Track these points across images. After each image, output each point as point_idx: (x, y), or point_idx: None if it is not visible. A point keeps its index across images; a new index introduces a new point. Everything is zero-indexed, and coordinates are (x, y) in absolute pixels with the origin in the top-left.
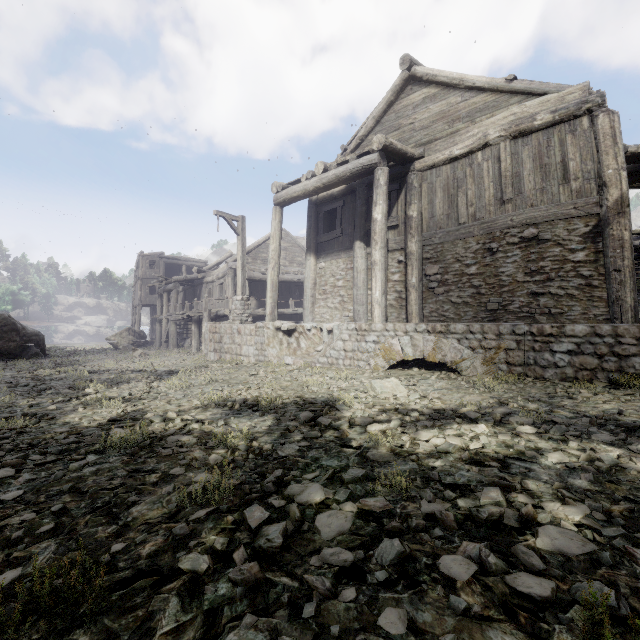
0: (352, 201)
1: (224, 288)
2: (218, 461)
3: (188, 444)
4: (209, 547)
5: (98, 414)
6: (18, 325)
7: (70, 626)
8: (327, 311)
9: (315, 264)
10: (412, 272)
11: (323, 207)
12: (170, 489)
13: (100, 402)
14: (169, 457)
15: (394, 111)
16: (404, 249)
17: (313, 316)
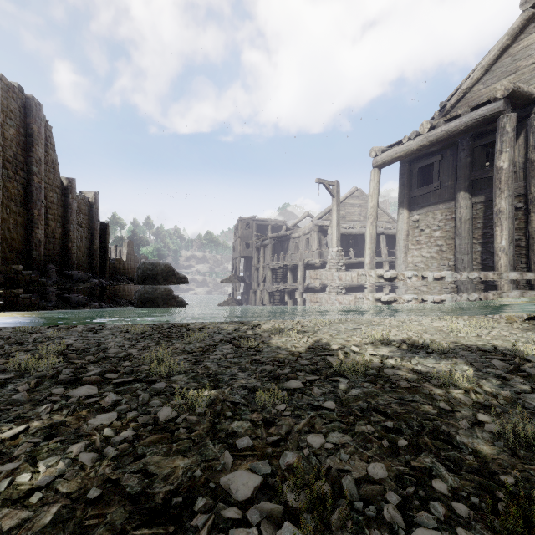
0: (452, 154)
1: (310, 242)
2: (470, 401)
3: (411, 379)
4: None
5: (290, 341)
6: (175, 271)
7: None
8: (422, 260)
9: (408, 217)
10: None
11: (417, 164)
12: (467, 424)
13: (278, 331)
14: (411, 390)
15: (509, 55)
16: (523, 195)
17: (406, 265)
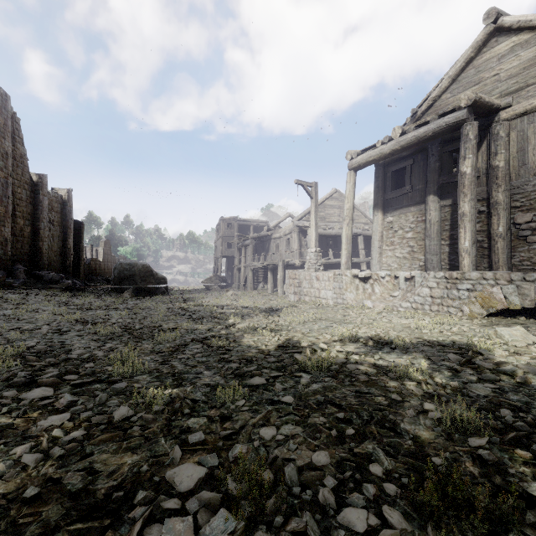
0: (422, 159)
1: (290, 242)
2: (421, 392)
3: (371, 373)
4: (533, 478)
5: (262, 340)
6: (154, 272)
7: (493, 529)
8: (395, 260)
9: (382, 219)
10: (498, 221)
11: (391, 167)
12: (413, 413)
13: (251, 331)
14: (369, 383)
15: (473, 67)
16: (486, 199)
17: (380, 265)
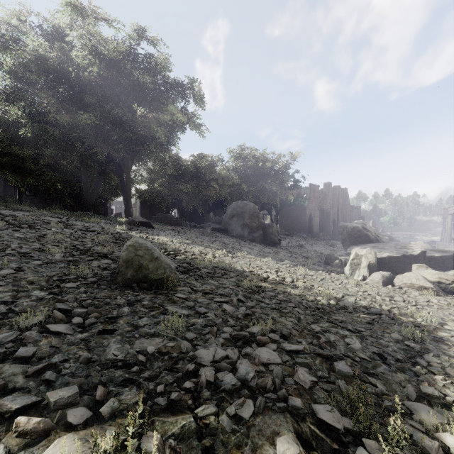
0: None
1: None
2: None
3: None
4: None
5: None
6: (393, 239)
7: None
8: None
9: None
10: None
11: None
12: None
13: None
14: None
15: None
16: None
17: None
